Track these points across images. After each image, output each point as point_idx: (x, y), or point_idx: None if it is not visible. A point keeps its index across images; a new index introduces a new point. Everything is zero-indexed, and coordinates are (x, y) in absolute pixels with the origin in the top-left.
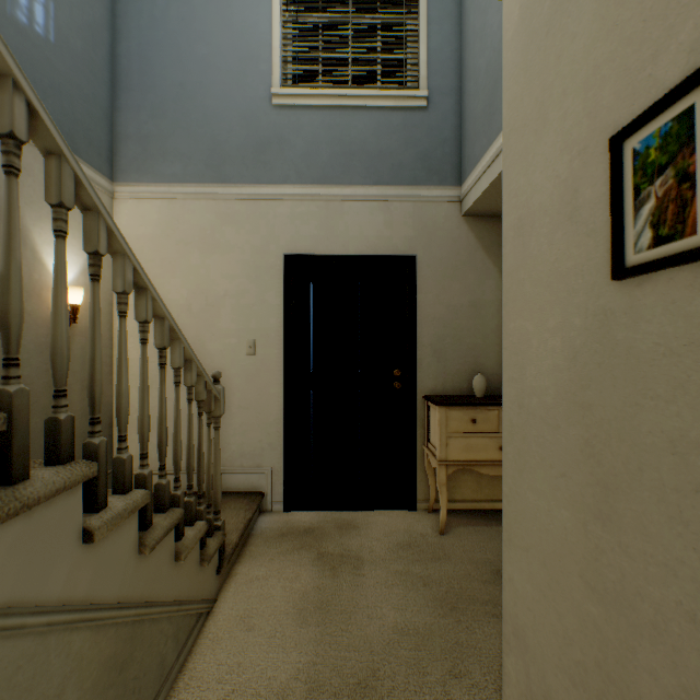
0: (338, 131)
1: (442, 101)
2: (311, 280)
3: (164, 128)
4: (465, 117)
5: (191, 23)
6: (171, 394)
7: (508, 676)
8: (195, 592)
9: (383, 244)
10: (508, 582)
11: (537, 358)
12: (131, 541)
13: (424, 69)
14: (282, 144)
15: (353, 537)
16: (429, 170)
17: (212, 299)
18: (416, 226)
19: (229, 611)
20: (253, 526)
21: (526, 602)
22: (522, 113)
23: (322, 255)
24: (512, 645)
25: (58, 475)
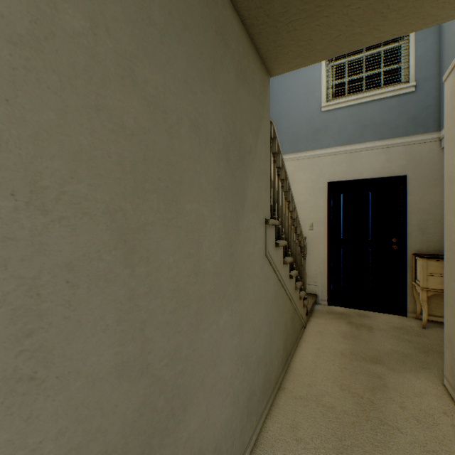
0: (357, 116)
1: (425, 84)
2: (340, 193)
3: None
4: (442, 91)
5: (283, 84)
6: None
7: (445, 360)
8: (302, 315)
9: (384, 171)
10: (445, 322)
11: (454, 231)
12: (294, 285)
13: (412, 70)
14: (326, 129)
15: (367, 320)
16: (416, 125)
17: None
18: (406, 159)
19: (312, 329)
20: (313, 307)
21: (451, 325)
22: (450, 135)
23: (347, 180)
24: (447, 346)
25: (288, 258)
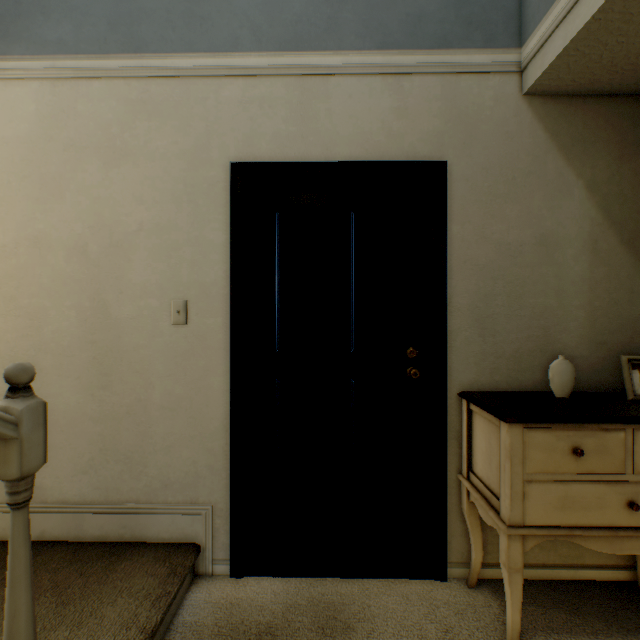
0: None
1: None
2: (276, 209)
3: None
4: None
5: None
6: (55, 386)
7: None
8: None
9: (392, 144)
10: None
11: None
12: None
13: None
14: None
15: None
16: (467, 21)
17: (119, 236)
18: (446, 115)
19: None
20: (171, 620)
21: None
22: None
23: (292, 163)
24: None
25: None
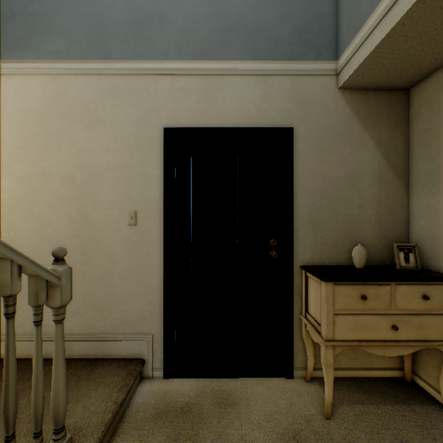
0: (217, 8)
1: None
2: (191, 154)
3: (49, 6)
4: None
5: None
6: None
7: None
8: None
9: (260, 117)
10: None
11: None
12: None
13: None
14: (162, 21)
15: (233, 422)
16: (305, 44)
17: (95, 171)
18: (293, 100)
19: None
20: (129, 401)
21: None
22: None
23: (201, 128)
24: None
25: None
